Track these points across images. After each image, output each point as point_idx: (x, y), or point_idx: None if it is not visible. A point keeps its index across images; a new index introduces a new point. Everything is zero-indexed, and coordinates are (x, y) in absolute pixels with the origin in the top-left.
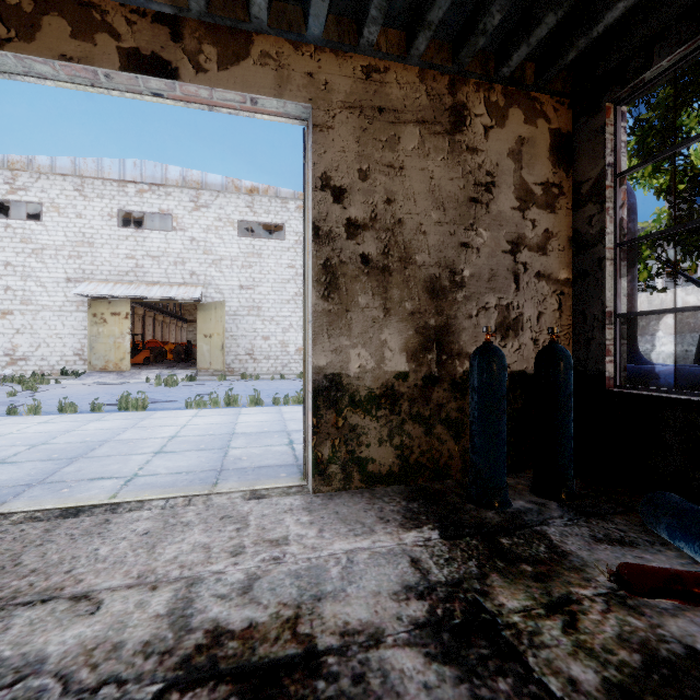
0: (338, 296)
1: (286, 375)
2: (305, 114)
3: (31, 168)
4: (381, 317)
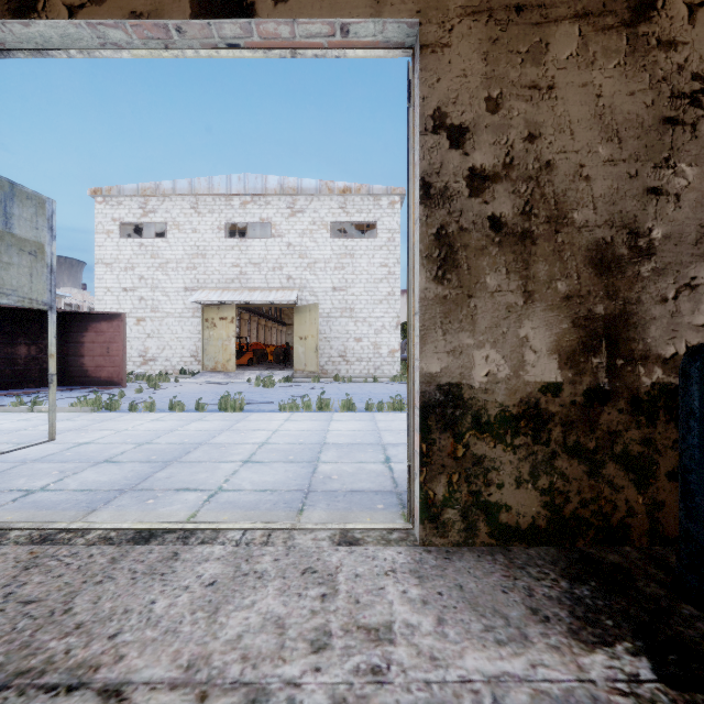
0: (456, 277)
1: (378, 378)
2: (410, 37)
3: (158, 193)
4: (519, 304)
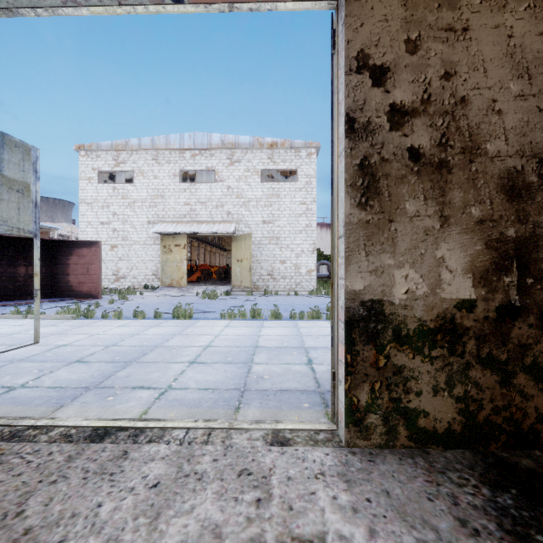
0: (378, 203)
1: (298, 292)
2: None
3: (127, 148)
4: (436, 228)
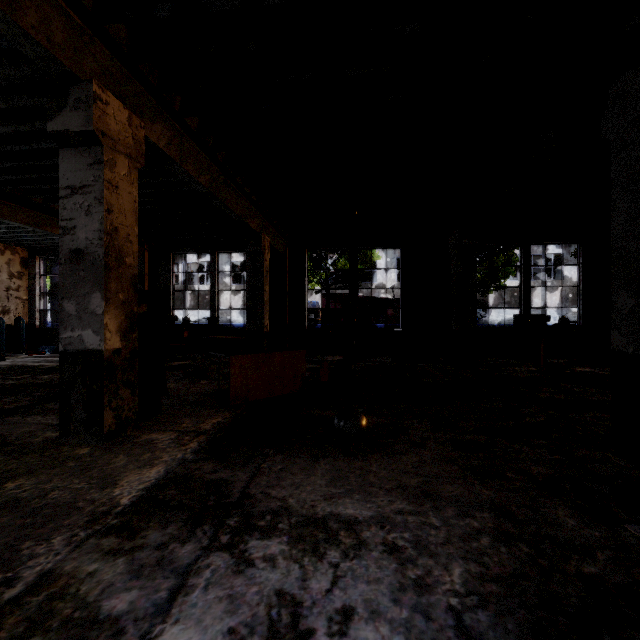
0: None
1: None
2: None
3: None
4: None
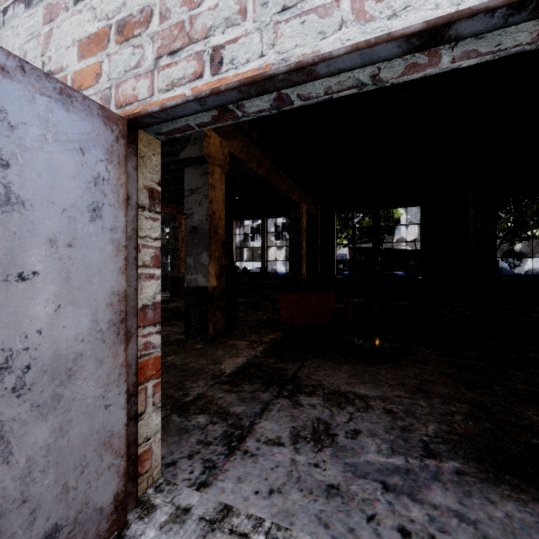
0: None
1: None
2: None
3: None
4: None
